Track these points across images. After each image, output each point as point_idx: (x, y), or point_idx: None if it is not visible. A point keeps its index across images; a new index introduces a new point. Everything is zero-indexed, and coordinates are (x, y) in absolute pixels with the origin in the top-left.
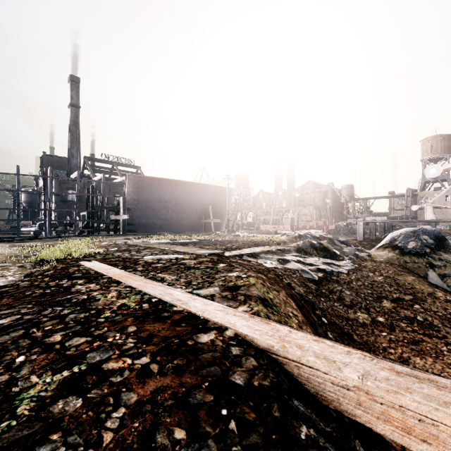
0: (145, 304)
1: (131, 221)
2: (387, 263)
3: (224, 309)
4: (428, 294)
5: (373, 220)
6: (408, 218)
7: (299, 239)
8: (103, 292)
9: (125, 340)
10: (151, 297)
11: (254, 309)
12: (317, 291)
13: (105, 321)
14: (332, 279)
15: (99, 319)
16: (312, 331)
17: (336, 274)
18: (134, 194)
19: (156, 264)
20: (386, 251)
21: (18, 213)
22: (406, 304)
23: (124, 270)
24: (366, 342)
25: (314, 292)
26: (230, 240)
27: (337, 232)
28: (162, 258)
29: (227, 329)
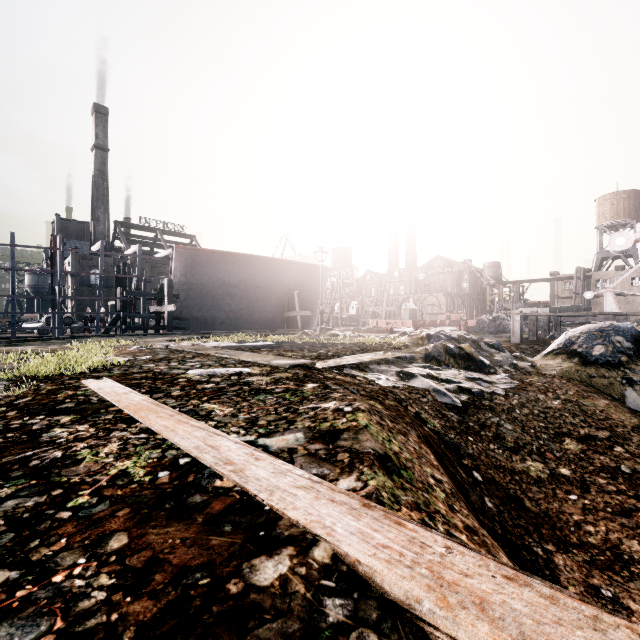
0: (164, 471)
1: (180, 314)
2: (563, 379)
3: (312, 483)
4: (632, 429)
5: (533, 312)
6: (580, 310)
7: (428, 341)
8: (95, 444)
9: (91, 578)
10: (178, 455)
11: (370, 486)
12: (461, 425)
13: (70, 519)
14: (483, 405)
15: (59, 513)
16: (466, 506)
17: (488, 396)
18: (184, 275)
19: (204, 384)
20: (559, 359)
21: (13, 302)
22: (602, 445)
23: (149, 395)
24: (547, 513)
25: (457, 427)
26: (324, 343)
27: (479, 330)
28: (216, 374)
29: (318, 542)
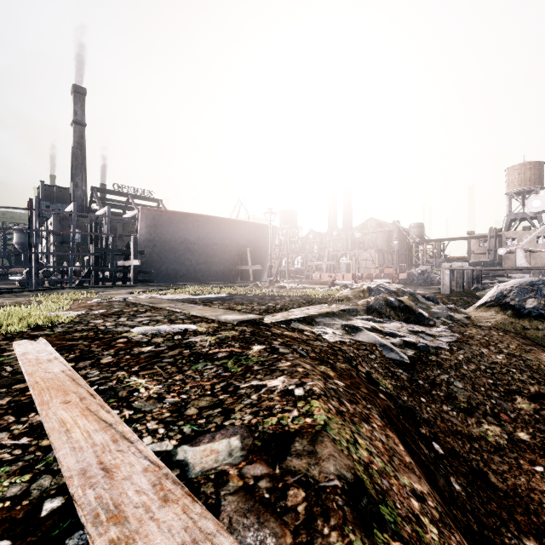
0: (3, 539)
1: (145, 268)
2: (500, 331)
3: None
4: None
5: (460, 267)
6: (494, 264)
7: (369, 294)
8: None
9: None
10: (49, 490)
11: None
12: (411, 383)
13: None
14: (430, 360)
15: None
16: (450, 520)
17: (433, 351)
18: (149, 233)
19: (142, 347)
20: (492, 311)
21: None
22: None
23: (73, 364)
24: (516, 491)
25: (408, 387)
26: (272, 295)
27: (409, 282)
28: (160, 332)
29: None
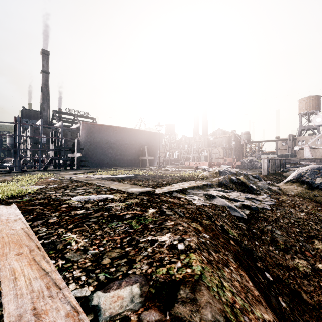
0: None
1: (84, 158)
2: (300, 197)
3: None
4: None
5: (273, 158)
6: (292, 156)
7: (219, 174)
8: None
9: None
10: None
11: None
12: (249, 232)
13: None
14: (260, 216)
15: None
16: None
17: (261, 210)
18: (86, 138)
19: (77, 210)
20: (294, 185)
21: None
22: None
23: (30, 223)
24: (320, 305)
25: (247, 234)
26: (160, 175)
27: (242, 166)
28: (90, 200)
29: None
